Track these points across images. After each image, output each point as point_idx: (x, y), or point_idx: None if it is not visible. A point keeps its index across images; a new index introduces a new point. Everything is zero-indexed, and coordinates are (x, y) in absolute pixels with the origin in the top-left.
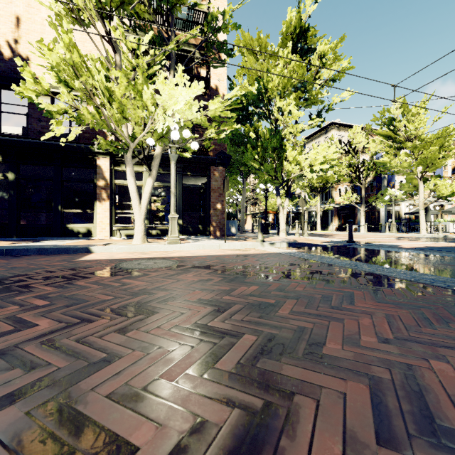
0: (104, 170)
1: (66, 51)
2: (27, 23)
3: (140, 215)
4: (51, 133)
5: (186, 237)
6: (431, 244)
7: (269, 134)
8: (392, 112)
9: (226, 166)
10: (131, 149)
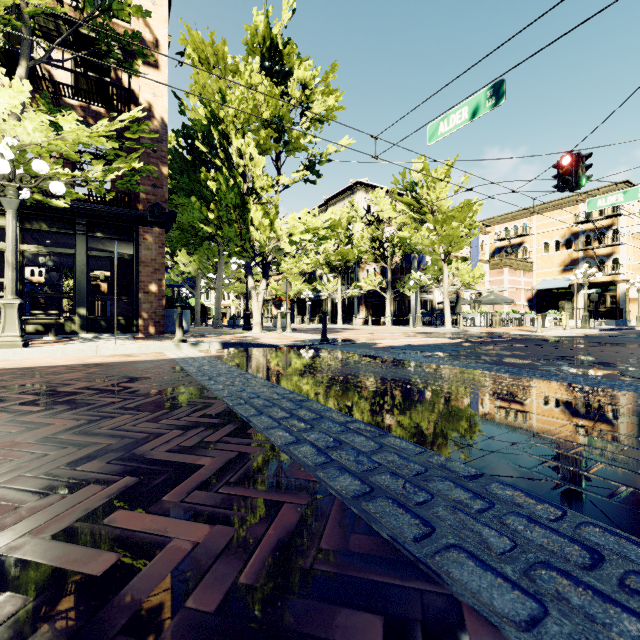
0: None
1: None
2: None
3: None
4: None
5: (92, 336)
6: (423, 341)
7: (225, 184)
8: (413, 175)
9: (167, 228)
10: None
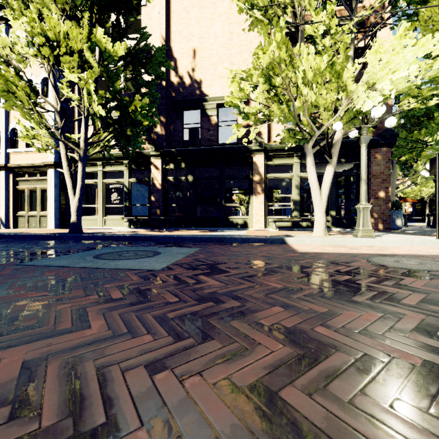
0: (259, 166)
1: (276, 50)
2: (200, 53)
3: (321, 206)
4: (234, 136)
5: (341, 230)
6: None
7: None
8: None
9: (391, 146)
10: (314, 138)
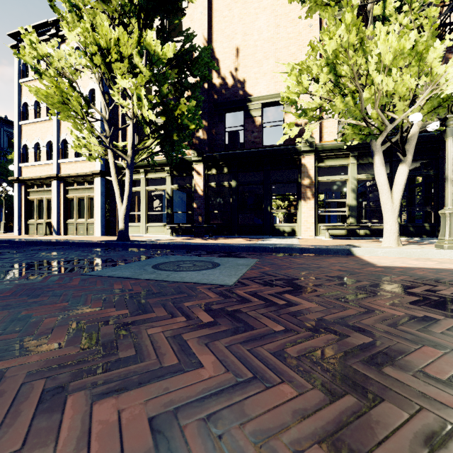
0: (309, 169)
1: (344, 34)
2: (243, 51)
3: (393, 212)
4: (285, 136)
5: (408, 239)
6: None
7: None
8: None
9: None
10: (385, 133)
